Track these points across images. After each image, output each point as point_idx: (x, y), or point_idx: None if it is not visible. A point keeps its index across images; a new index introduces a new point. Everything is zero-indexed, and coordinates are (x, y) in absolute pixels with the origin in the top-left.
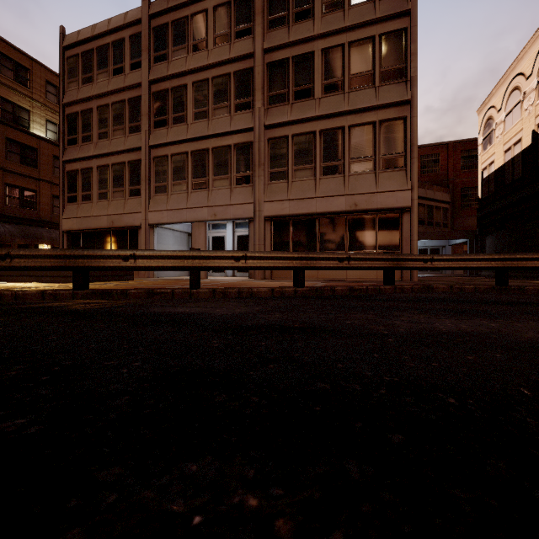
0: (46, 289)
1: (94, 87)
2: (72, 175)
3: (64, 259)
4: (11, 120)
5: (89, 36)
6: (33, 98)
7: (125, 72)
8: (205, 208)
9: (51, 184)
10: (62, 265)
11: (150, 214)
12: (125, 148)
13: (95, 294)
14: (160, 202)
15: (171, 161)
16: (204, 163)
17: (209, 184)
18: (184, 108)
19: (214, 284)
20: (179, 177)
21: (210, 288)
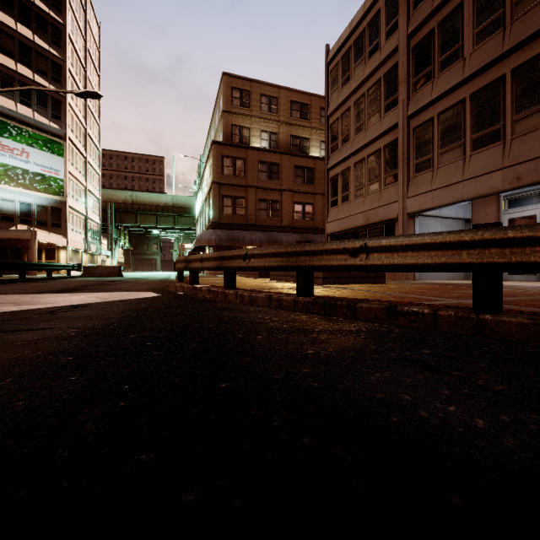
0: (279, 292)
1: (351, 83)
2: (334, 180)
3: (287, 257)
4: (298, 151)
5: (347, 35)
6: (311, 127)
7: (380, 47)
8: (498, 172)
9: (323, 195)
10: (285, 265)
11: (408, 201)
12: (379, 133)
13: (316, 304)
14: (422, 183)
15: (437, 123)
16: (494, 103)
17: (504, 133)
18: (457, 39)
19: (529, 299)
20: (450, 140)
21: (532, 313)
